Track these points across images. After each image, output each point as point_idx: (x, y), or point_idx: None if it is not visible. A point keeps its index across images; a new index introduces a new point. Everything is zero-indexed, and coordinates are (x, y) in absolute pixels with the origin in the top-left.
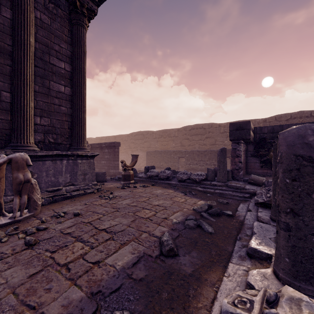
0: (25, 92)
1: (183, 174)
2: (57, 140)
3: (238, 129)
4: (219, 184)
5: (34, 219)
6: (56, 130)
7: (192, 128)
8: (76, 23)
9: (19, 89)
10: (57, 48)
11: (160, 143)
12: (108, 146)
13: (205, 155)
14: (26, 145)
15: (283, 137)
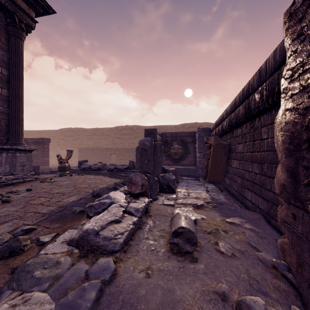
0: None
1: (111, 165)
2: None
3: (150, 133)
4: (136, 170)
5: None
6: None
7: (122, 129)
8: (14, 35)
9: None
10: None
11: (92, 140)
12: (36, 142)
13: (133, 152)
14: None
15: (139, 142)
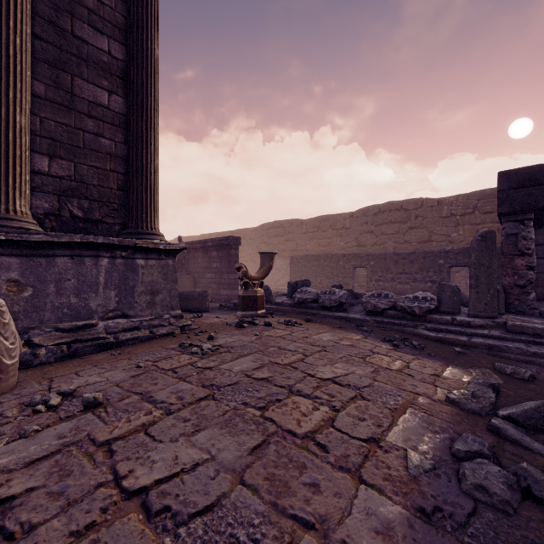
0: (2, 88)
1: (377, 298)
2: (91, 212)
3: (525, 184)
4: (477, 321)
5: None
6: (88, 191)
7: (379, 211)
8: None
9: None
10: (91, 3)
11: (315, 241)
12: (218, 245)
13: (412, 262)
14: (2, 216)
15: None
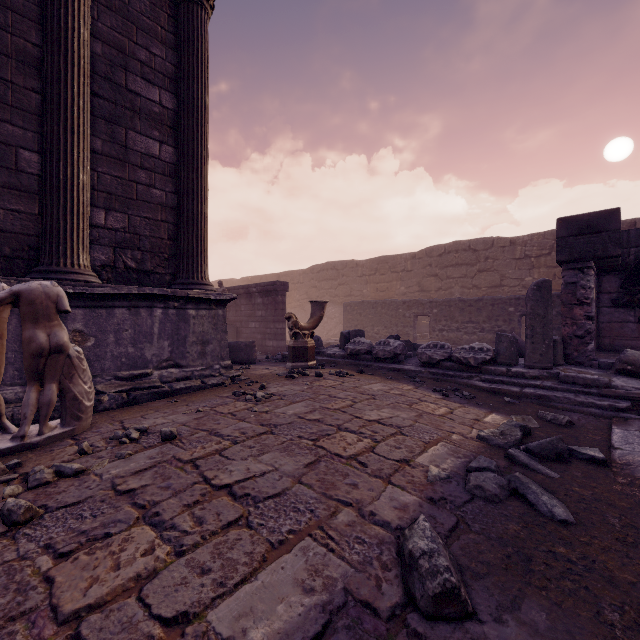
0: (68, 149)
1: (433, 349)
2: (143, 263)
3: (583, 232)
4: (531, 372)
5: (69, 442)
6: (141, 242)
7: (444, 251)
8: None
9: (55, 141)
10: (143, 56)
11: (372, 285)
12: (263, 291)
13: (480, 310)
14: (69, 270)
15: None
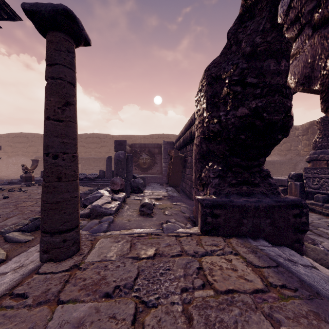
0: None
1: (81, 175)
2: None
3: (120, 144)
4: (107, 179)
5: None
6: None
7: (88, 137)
8: None
9: None
10: None
11: None
12: None
13: (100, 162)
14: None
15: (115, 154)
